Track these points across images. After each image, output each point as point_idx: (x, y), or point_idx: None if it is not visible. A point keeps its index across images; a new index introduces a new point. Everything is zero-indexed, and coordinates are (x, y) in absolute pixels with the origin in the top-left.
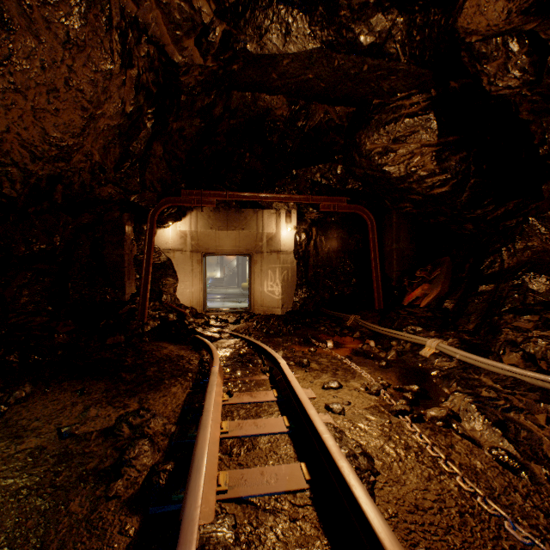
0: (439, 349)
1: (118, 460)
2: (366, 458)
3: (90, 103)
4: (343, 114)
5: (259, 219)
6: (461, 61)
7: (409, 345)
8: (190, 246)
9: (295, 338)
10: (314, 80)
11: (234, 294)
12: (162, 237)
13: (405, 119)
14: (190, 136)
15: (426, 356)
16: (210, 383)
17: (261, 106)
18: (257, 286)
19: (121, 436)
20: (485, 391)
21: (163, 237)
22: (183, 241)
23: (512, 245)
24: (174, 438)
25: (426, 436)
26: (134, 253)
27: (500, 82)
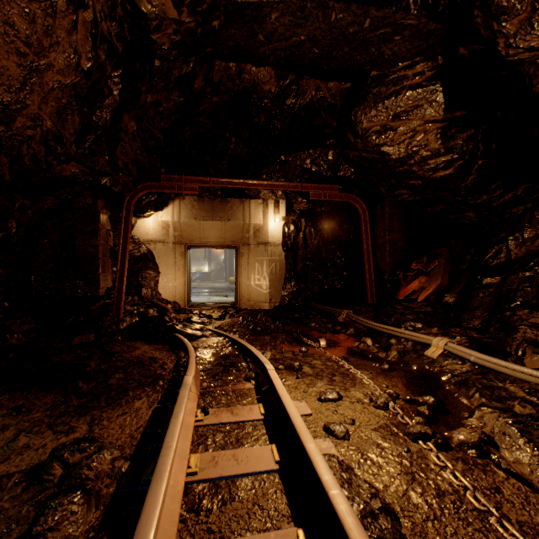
0: (448, 349)
1: (27, 531)
2: (389, 517)
3: (28, 46)
4: (336, 91)
5: (245, 209)
6: (472, 22)
7: (411, 343)
8: (173, 237)
9: (284, 335)
10: (307, 43)
11: (221, 288)
12: (143, 228)
13: (407, 91)
14: (168, 112)
15: (433, 357)
16: (179, 400)
17: (247, 79)
18: (244, 280)
19: (49, 481)
20: (518, 405)
21: (144, 228)
22: (165, 232)
23: (520, 234)
24: (122, 485)
25: (460, 474)
26: (110, 244)
27: (521, 43)
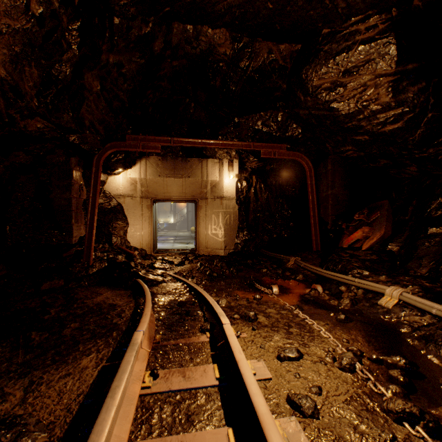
0: (404, 299)
1: None
2: None
3: None
4: (287, 53)
5: (203, 168)
6: None
7: (361, 291)
8: (140, 192)
9: (238, 281)
10: None
11: (183, 236)
12: (113, 184)
13: (359, 45)
14: (130, 74)
15: (388, 307)
16: (121, 368)
17: (203, 41)
18: (202, 229)
19: None
20: None
21: (114, 184)
22: (133, 188)
23: None
24: None
25: None
26: (83, 198)
27: None
